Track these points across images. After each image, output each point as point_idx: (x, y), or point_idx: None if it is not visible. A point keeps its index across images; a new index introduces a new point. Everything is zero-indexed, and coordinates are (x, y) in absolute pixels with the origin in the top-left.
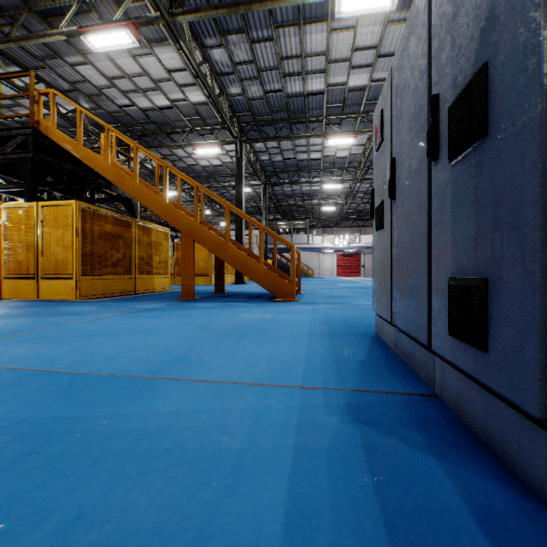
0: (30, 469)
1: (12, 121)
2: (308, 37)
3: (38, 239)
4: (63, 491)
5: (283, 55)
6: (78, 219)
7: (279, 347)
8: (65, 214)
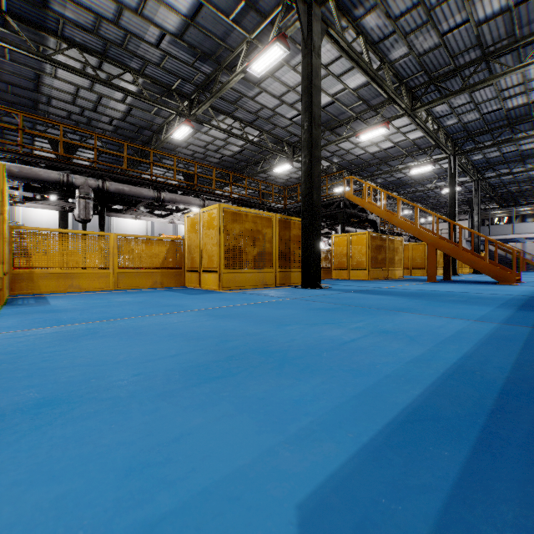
0: (461, 295)
1: (292, 179)
2: (531, 70)
3: (348, 251)
4: (471, 296)
5: (502, 88)
6: (369, 240)
7: (505, 292)
8: (362, 238)
